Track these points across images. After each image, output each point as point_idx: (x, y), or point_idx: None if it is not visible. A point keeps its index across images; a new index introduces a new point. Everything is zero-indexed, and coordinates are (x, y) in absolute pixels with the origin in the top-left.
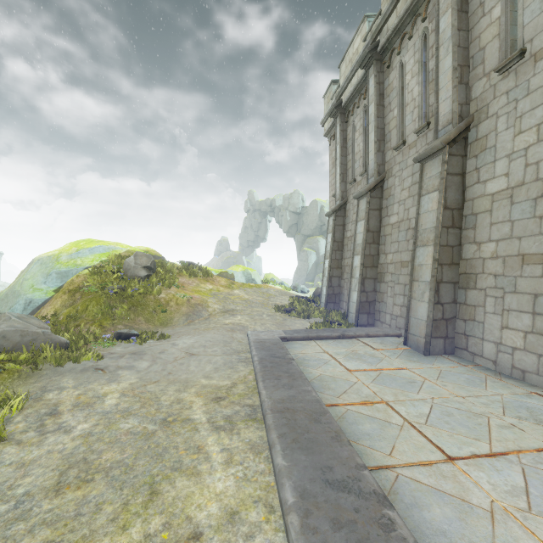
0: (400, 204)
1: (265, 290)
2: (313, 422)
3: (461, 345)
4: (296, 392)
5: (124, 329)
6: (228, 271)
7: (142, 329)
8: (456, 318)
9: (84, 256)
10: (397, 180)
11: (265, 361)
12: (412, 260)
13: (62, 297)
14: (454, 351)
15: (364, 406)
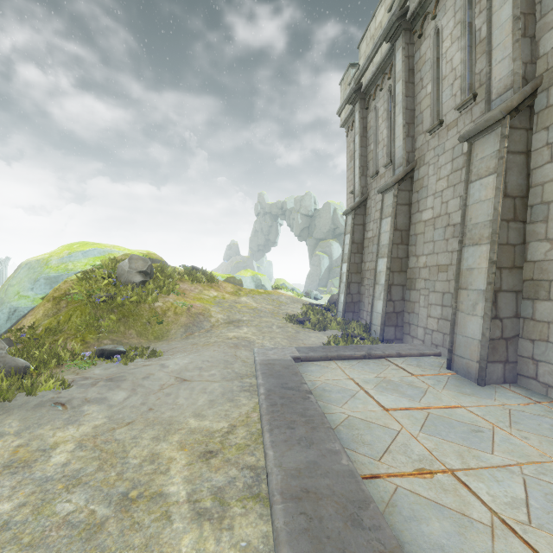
0: (436, 197)
1: (276, 297)
2: (350, 524)
3: (528, 373)
4: (318, 454)
5: (109, 345)
6: (236, 276)
7: (131, 344)
8: (519, 337)
9: (76, 260)
10: (431, 168)
11: (274, 395)
12: (458, 262)
13: (45, 306)
14: (516, 379)
15: (420, 480)
